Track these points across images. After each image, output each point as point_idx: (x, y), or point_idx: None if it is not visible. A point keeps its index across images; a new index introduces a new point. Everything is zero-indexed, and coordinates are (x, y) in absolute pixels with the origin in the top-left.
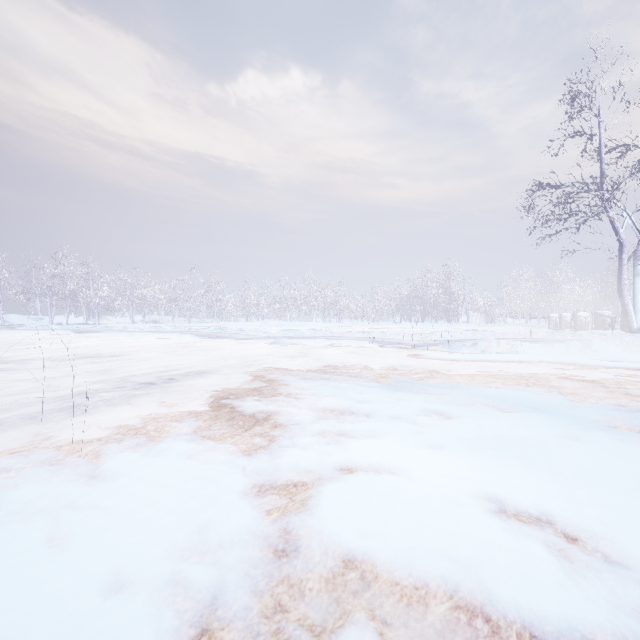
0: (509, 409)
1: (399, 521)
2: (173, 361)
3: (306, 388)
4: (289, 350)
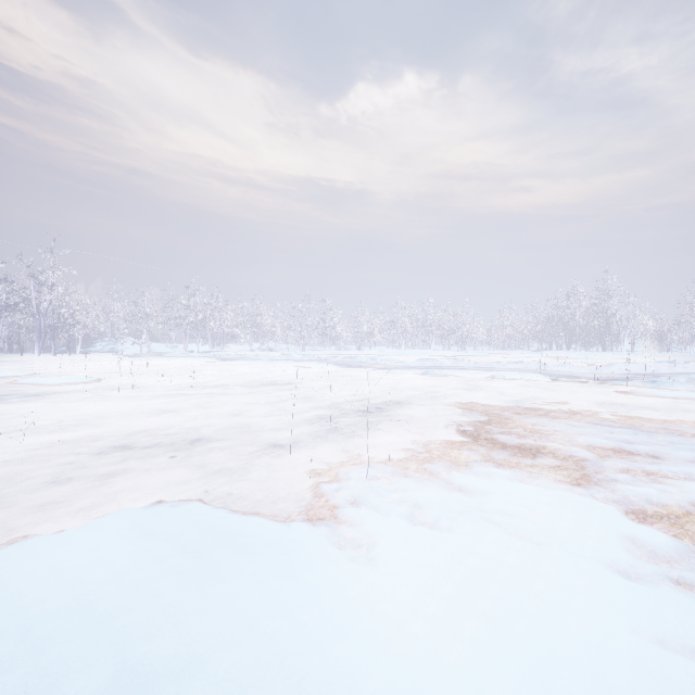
0: None
1: None
2: (348, 390)
3: (537, 423)
4: (449, 382)
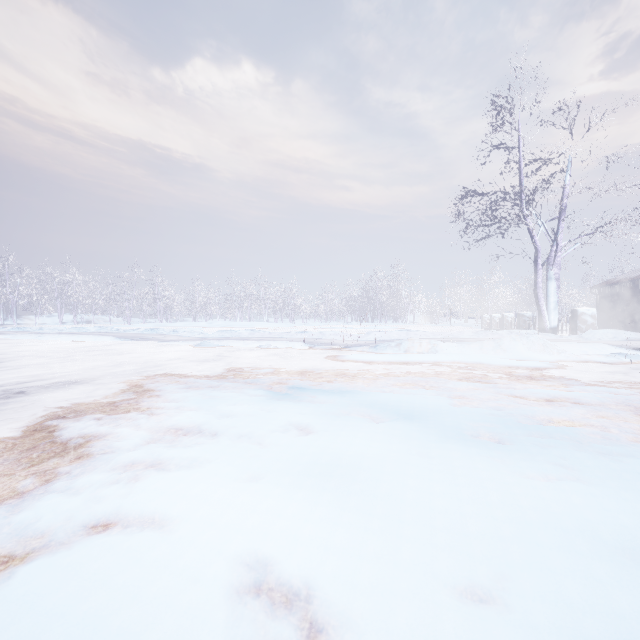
0: (383, 419)
1: (55, 637)
2: (56, 368)
3: (177, 400)
4: (210, 353)
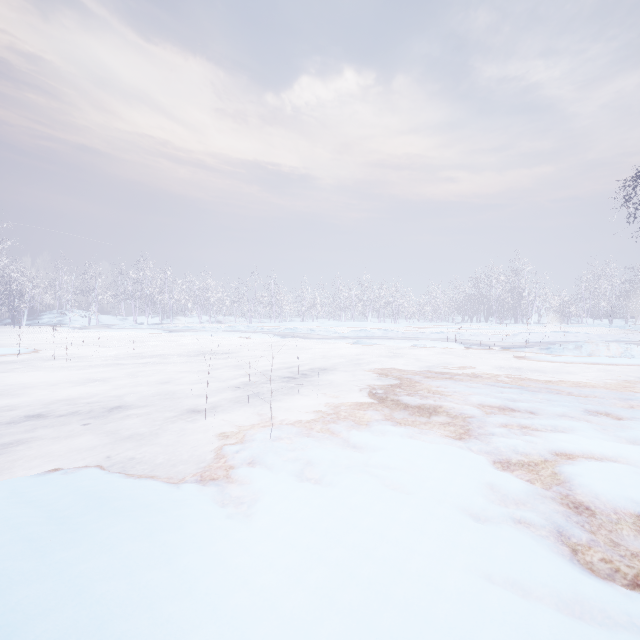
0: None
1: None
2: (281, 358)
3: (441, 386)
4: (376, 350)
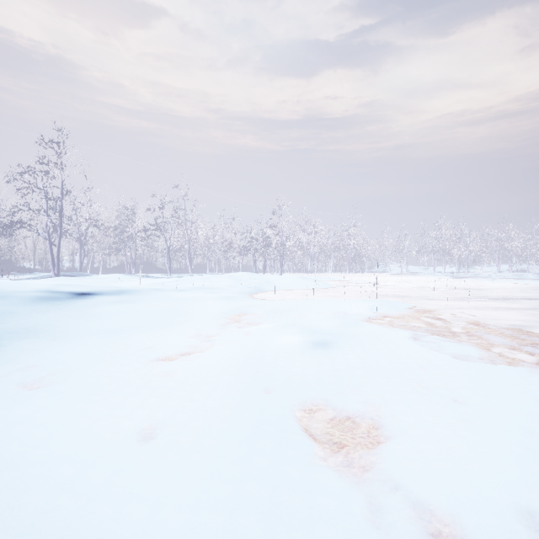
0: None
1: None
2: (518, 294)
3: None
4: None
